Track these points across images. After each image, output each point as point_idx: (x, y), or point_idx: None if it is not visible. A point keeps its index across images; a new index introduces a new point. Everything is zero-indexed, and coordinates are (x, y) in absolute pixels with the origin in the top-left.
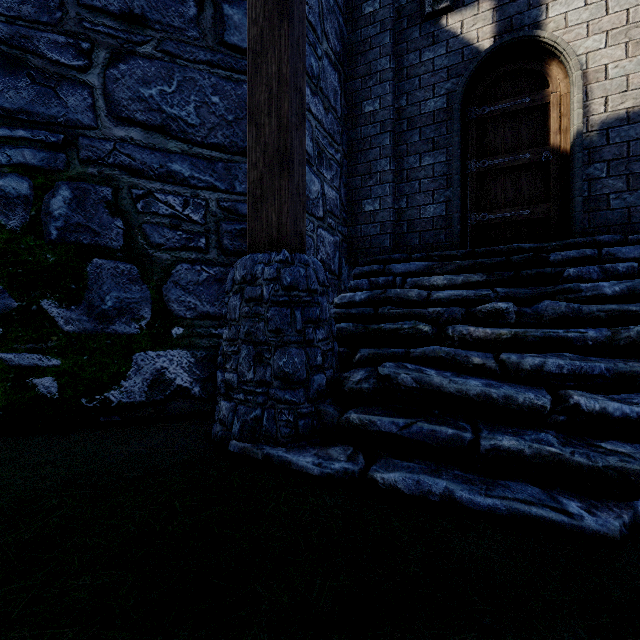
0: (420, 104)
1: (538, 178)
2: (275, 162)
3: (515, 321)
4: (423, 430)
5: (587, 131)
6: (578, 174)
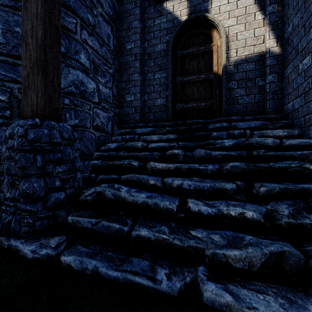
0: (154, 46)
1: (208, 87)
2: (35, 66)
3: (182, 159)
4: (104, 226)
5: (229, 65)
6: (224, 86)
